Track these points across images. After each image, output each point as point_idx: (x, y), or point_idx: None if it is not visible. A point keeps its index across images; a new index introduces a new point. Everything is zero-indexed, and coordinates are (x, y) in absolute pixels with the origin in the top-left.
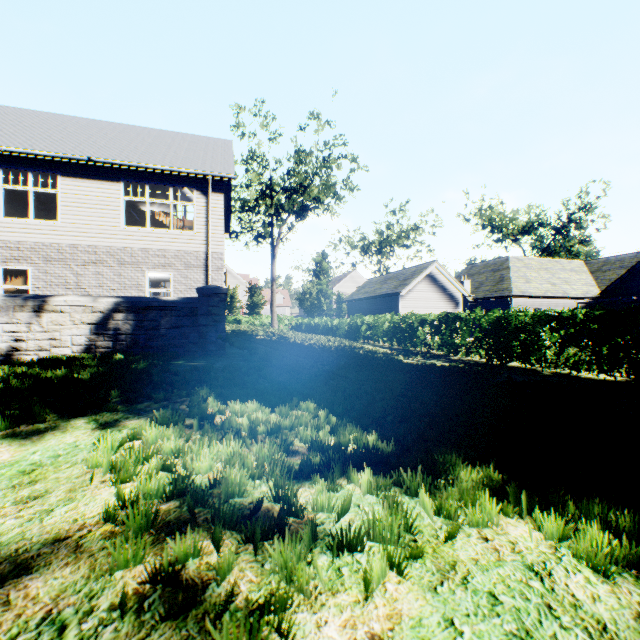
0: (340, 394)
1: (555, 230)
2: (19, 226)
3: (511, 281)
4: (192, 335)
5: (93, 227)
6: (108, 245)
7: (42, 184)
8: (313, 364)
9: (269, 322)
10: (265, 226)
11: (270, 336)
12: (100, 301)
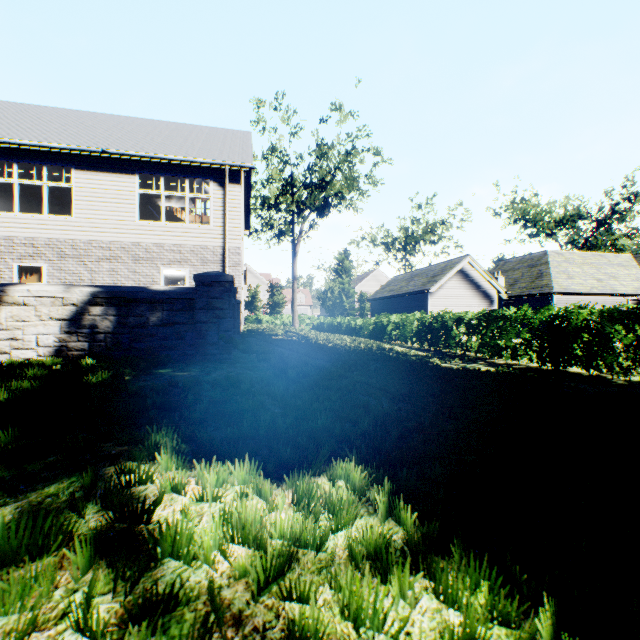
0: (394, 431)
1: (597, 222)
2: (34, 222)
3: (551, 277)
4: (188, 334)
5: (107, 222)
6: (122, 240)
7: (60, 180)
8: (342, 372)
9: (290, 322)
10: (286, 223)
11: (290, 336)
12: (72, 291)
